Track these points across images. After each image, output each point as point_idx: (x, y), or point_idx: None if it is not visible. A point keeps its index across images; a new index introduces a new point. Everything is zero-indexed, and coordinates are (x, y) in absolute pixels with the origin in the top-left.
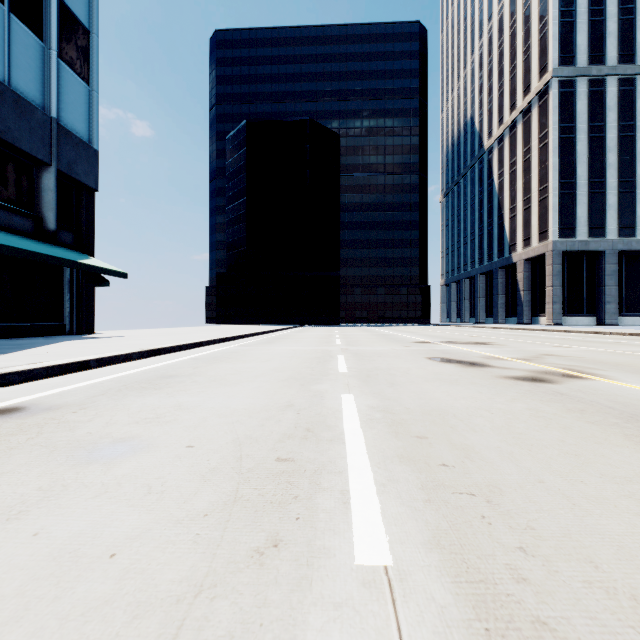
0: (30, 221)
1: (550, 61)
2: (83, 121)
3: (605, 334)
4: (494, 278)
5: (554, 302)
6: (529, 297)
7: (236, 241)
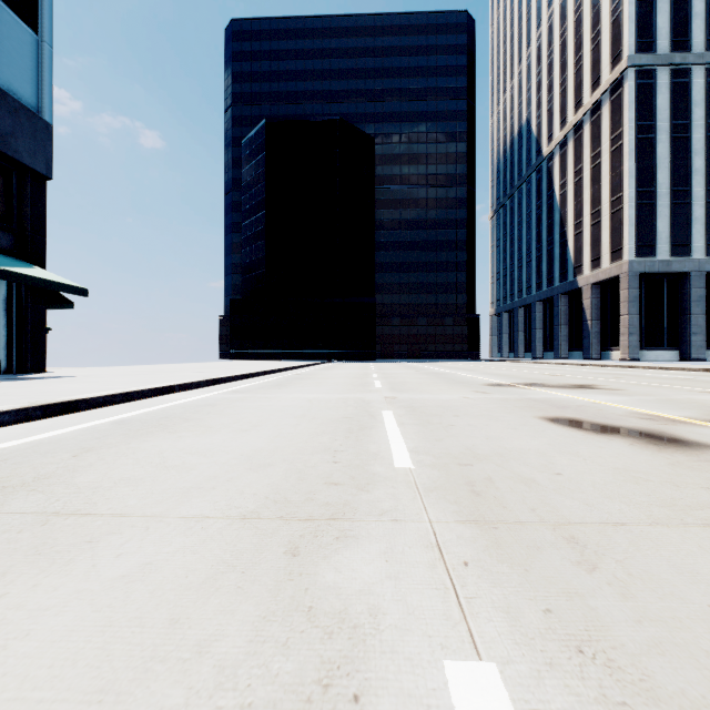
0: None
1: (625, 47)
2: (27, 81)
3: None
4: (555, 306)
5: (630, 333)
6: (598, 328)
7: (254, 262)
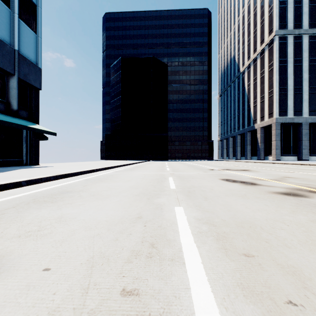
0: (3, 105)
1: (274, 27)
2: (33, 52)
3: (306, 165)
4: (245, 137)
5: (276, 149)
6: (263, 146)
7: (115, 118)
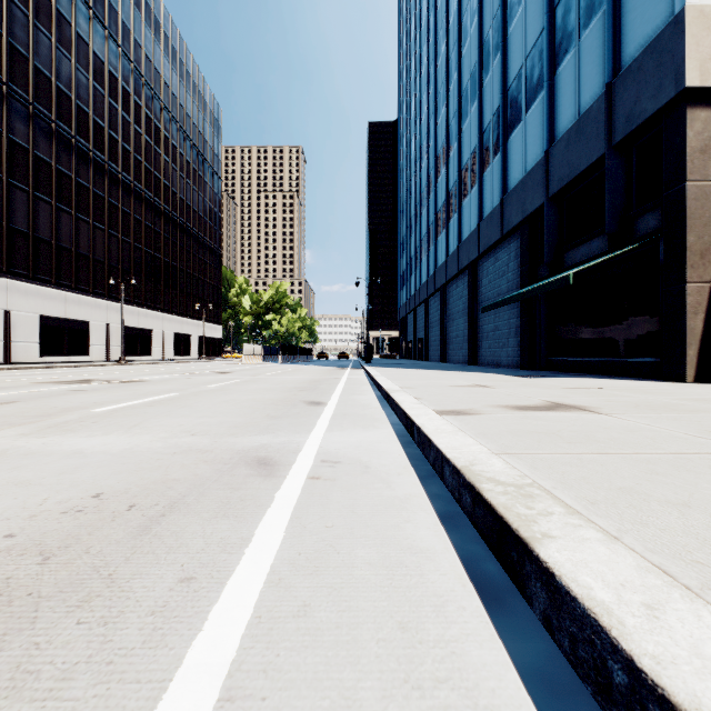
0: (607, 235)
1: None
2: None
3: None
4: None
5: None
6: None
7: None
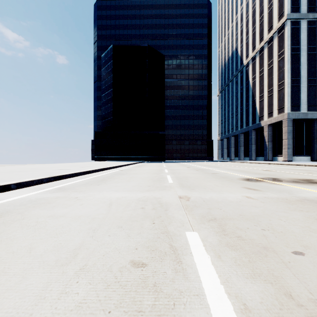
0: None
1: (285, 10)
2: None
3: None
4: (249, 135)
5: (288, 148)
6: (271, 145)
7: (106, 114)
